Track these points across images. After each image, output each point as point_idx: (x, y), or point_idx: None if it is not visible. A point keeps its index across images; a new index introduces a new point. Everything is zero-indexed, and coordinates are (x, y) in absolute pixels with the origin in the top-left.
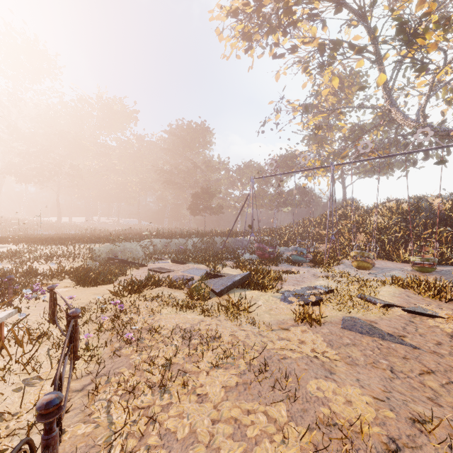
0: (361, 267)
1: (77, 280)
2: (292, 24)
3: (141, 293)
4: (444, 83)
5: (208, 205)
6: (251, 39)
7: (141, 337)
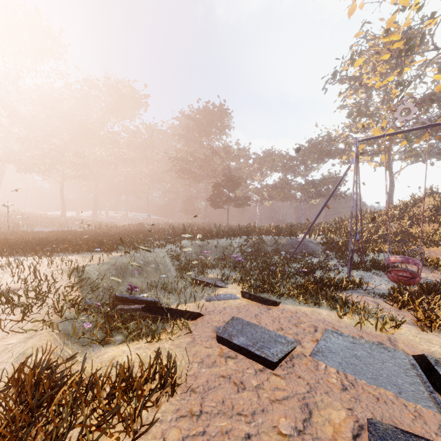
0: None
1: None
2: None
3: None
4: None
5: (231, 196)
6: None
7: None
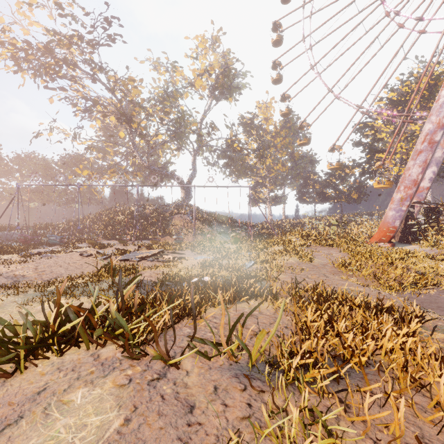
0: (90, 243)
1: None
2: (58, 77)
3: None
4: (161, 144)
5: None
6: (21, 66)
7: None
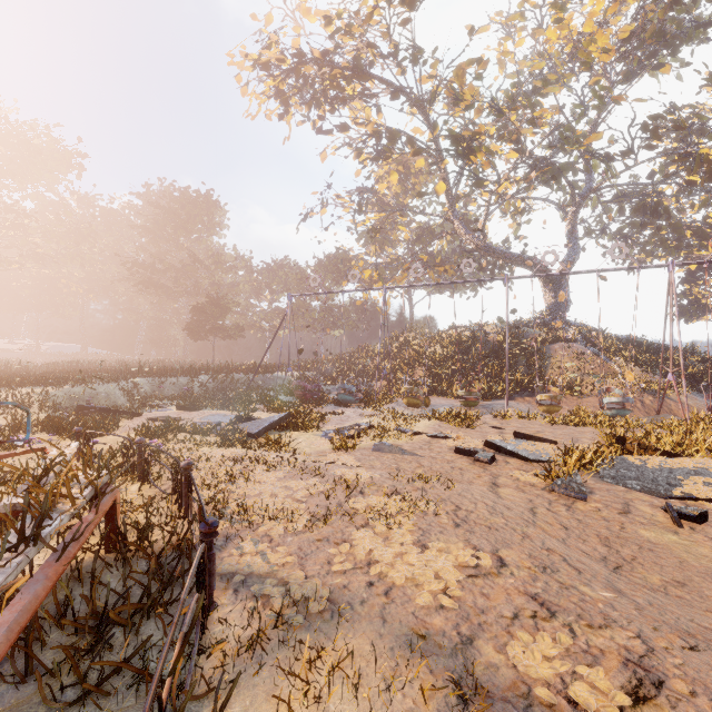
0: (411, 405)
1: (57, 434)
2: (341, 100)
3: (164, 439)
4: (504, 200)
5: (219, 324)
6: (288, 103)
7: (194, 465)
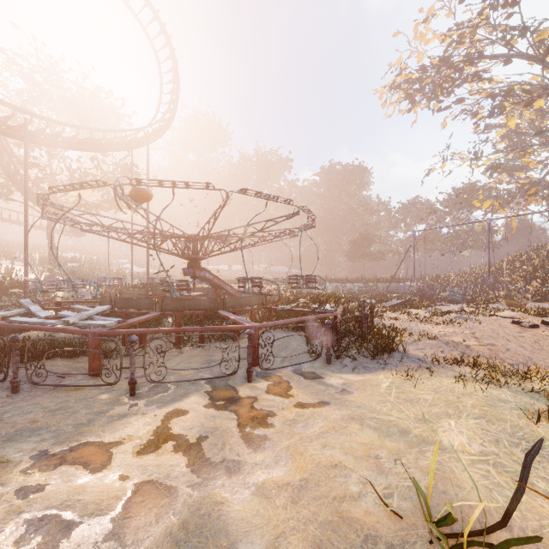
0: (509, 305)
1: None
2: (455, 87)
3: None
4: None
5: (367, 251)
6: (414, 101)
7: None
